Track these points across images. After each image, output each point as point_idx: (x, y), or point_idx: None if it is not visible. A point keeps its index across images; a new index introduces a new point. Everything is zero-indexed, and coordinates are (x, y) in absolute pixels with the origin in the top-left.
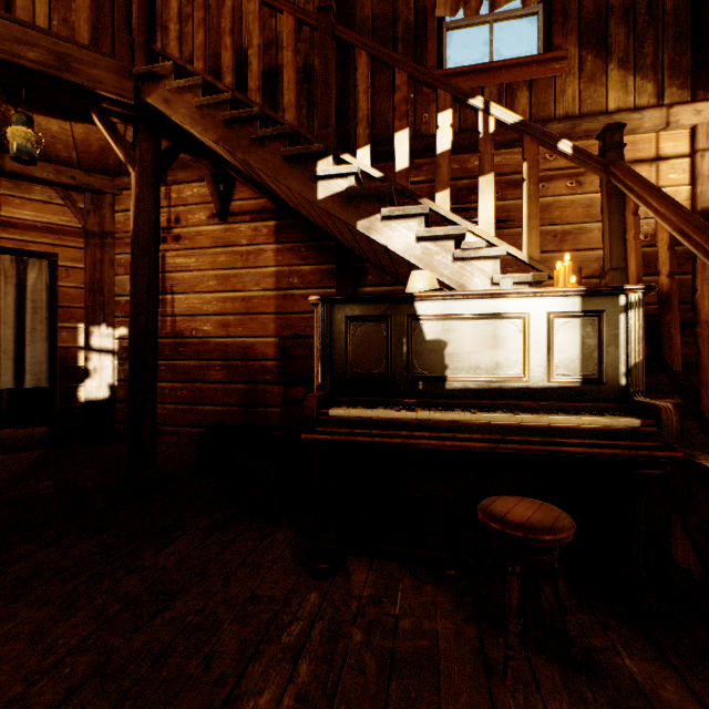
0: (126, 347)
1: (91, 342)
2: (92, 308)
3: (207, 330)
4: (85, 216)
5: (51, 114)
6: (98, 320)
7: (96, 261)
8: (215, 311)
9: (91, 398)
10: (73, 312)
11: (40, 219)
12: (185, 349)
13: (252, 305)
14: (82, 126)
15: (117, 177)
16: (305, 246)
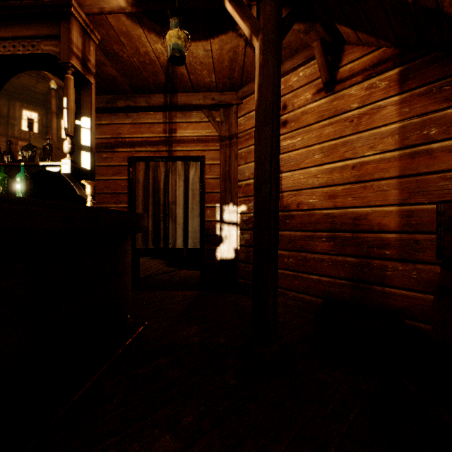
0: (245, 220)
1: (223, 217)
2: (224, 192)
3: (312, 203)
4: (220, 126)
5: (198, 37)
6: (227, 201)
7: (226, 158)
8: (320, 184)
9: (223, 257)
10: (213, 196)
11: (195, 134)
12: (291, 221)
13: (364, 171)
14: (217, 41)
15: (239, 90)
16: (450, 82)
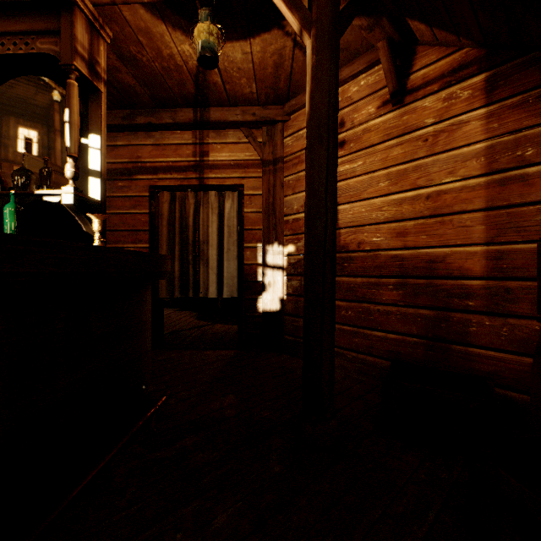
0: (293, 263)
1: (266, 260)
2: (267, 229)
3: (376, 242)
4: (262, 148)
5: (235, 36)
6: (271, 240)
7: (270, 187)
8: (386, 218)
9: (266, 309)
10: (254, 234)
11: (232, 158)
12: (350, 264)
13: (441, 203)
14: (259, 41)
15: (286, 103)
16: None
